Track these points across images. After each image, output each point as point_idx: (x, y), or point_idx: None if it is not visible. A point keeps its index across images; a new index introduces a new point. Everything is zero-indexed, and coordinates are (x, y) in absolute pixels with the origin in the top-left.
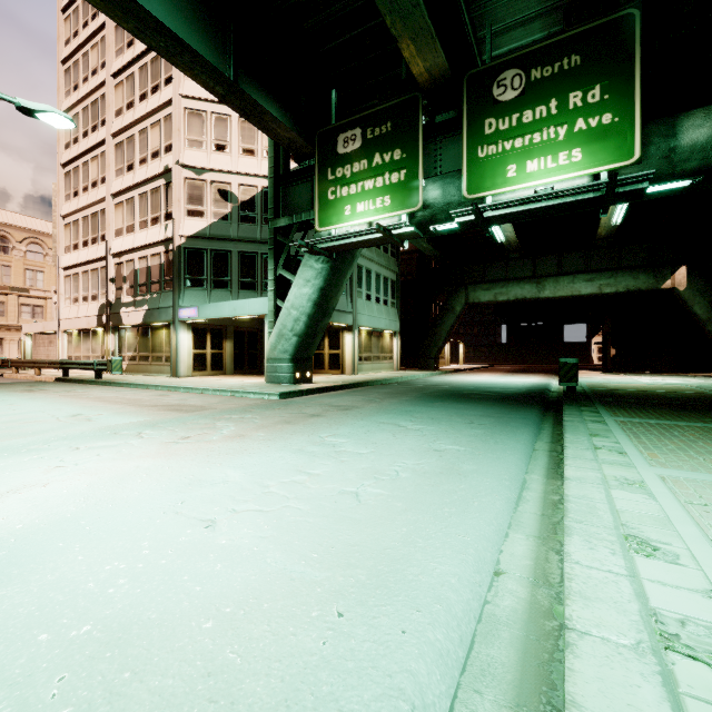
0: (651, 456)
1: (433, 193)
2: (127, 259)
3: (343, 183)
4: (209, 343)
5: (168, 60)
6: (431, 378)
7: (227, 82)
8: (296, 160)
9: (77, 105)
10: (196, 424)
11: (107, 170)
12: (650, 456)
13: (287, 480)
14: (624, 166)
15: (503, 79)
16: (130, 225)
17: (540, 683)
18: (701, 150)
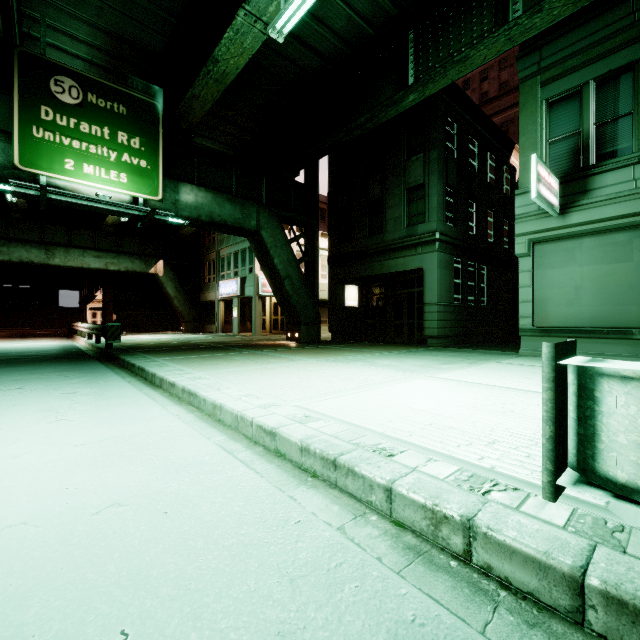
0: (195, 369)
1: None
2: None
3: None
4: None
5: None
6: None
7: None
8: None
9: None
10: None
11: None
12: (194, 369)
13: None
14: (154, 200)
15: (61, 81)
16: None
17: (216, 423)
18: (190, 207)
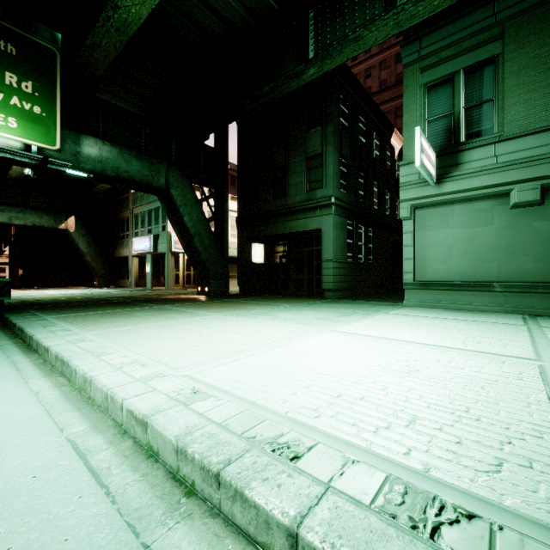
0: (84, 328)
1: None
2: None
3: None
4: None
5: None
6: None
7: None
8: None
9: None
10: None
11: None
12: (84, 329)
13: None
14: (50, 149)
15: None
16: None
17: (83, 403)
18: (93, 161)
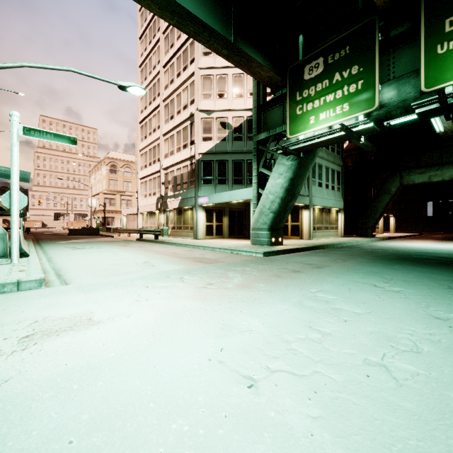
0: None
1: (388, 94)
2: (170, 171)
3: (308, 100)
4: (215, 218)
5: (195, 39)
6: (373, 244)
7: (229, 45)
8: (272, 92)
9: (146, 88)
10: (214, 273)
11: (160, 121)
12: None
13: (303, 336)
14: None
15: None
16: (172, 150)
17: None
18: None
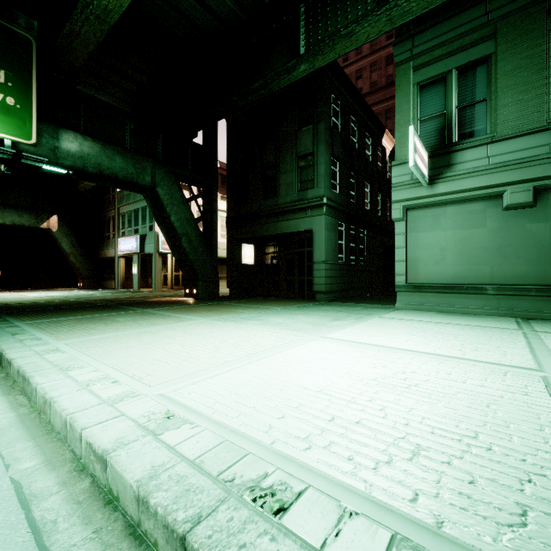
0: (57, 337)
1: None
2: None
3: None
4: None
5: None
6: None
7: None
8: None
9: None
10: None
11: None
12: (56, 337)
13: None
14: (25, 143)
15: None
16: None
17: (40, 429)
18: (73, 157)
